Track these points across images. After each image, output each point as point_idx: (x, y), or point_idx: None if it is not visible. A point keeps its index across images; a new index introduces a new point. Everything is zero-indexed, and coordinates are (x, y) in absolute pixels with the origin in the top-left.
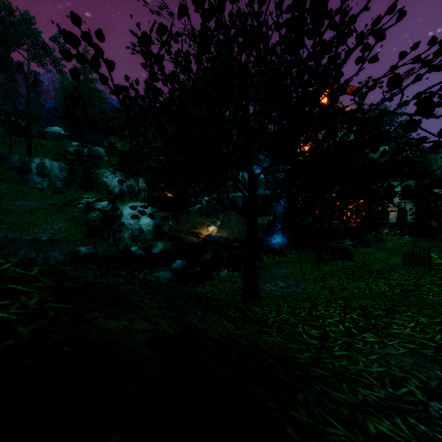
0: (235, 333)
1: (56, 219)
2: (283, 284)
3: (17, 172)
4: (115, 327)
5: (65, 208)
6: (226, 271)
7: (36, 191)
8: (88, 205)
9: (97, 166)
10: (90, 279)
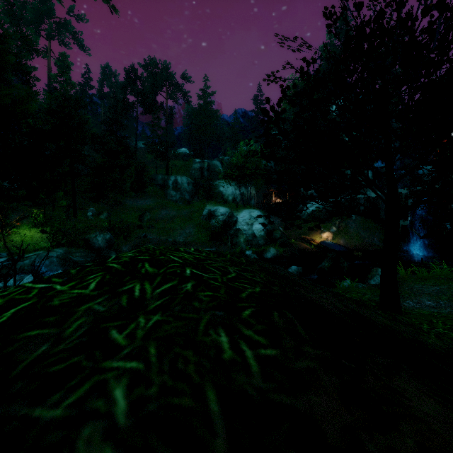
0: (392, 326)
1: (188, 225)
2: (431, 303)
3: (160, 188)
4: (313, 297)
5: (194, 216)
6: (349, 282)
7: (173, 203)
8: (209, 213)
9: (214, 178)
10: (271, 269)
